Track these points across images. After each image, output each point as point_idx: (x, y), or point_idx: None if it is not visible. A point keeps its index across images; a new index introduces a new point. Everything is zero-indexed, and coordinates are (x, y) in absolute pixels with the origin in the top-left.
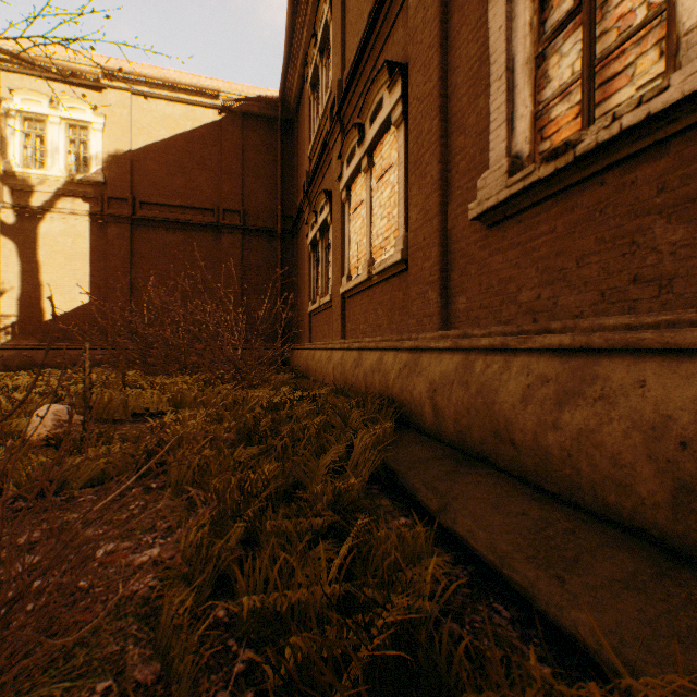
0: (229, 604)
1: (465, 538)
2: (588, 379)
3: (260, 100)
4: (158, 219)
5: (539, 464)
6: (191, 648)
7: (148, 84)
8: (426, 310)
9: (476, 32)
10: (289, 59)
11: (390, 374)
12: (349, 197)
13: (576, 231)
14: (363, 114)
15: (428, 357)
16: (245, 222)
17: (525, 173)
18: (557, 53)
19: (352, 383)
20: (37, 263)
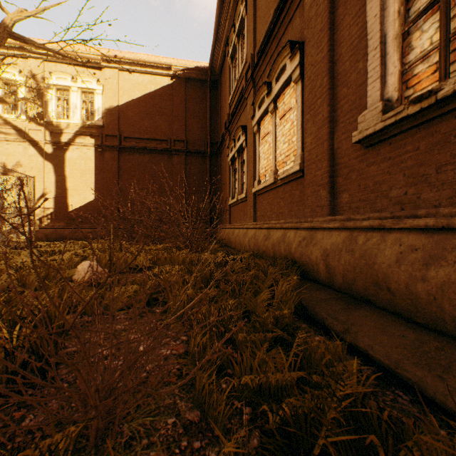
0: (238, 379)
1: (365, 350)
2: (449, 248)
3: (197, 69)
4: (134, 147)
5: (410, 304)
6: (221, 402)
7: (129, 63)
8: (318, 203)
9: (356, 19)
10: (216, 42)
11: (292, 244)
12: (259, 130)
13: (435, 149)
14: (270, 76)
15: (321, 233)
16: (187, 147)
17: (396, 111)
18: (418, 30)
19: (263, 250)
20: (64, 176)
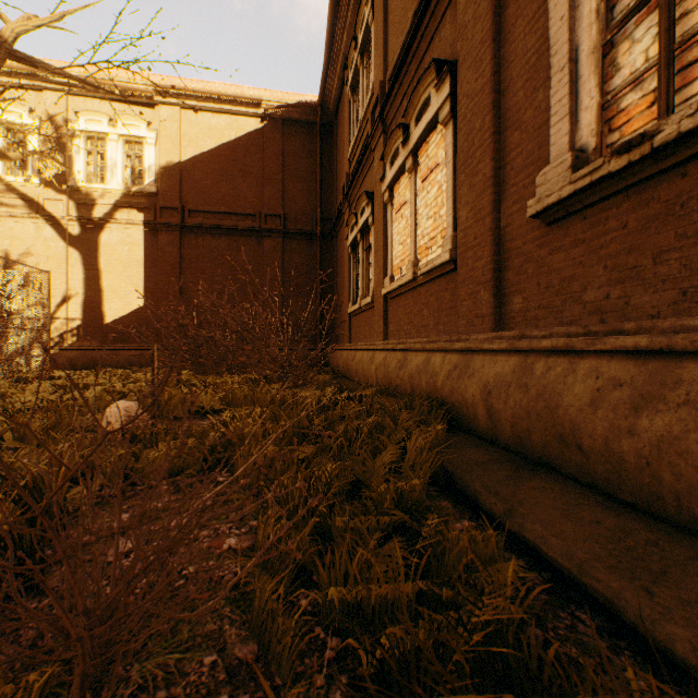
0: (319, 594)
1: (536, 544)
2: (670, 383)
3: (300, 106)
4: (205, 226)
5: (611, 471)
6: (288, 631)
7: (196, 98)
8: (477, 311)
9: (534, 23)
10: (328, 63)
11: (438, 375)
12: (391, 198)
13: (652, 226)
14: (407, 115)
15: (481, 359)
16: (285, 226)
17: (592, 168)
18: (627, 40)
19: (396, 384)
20: (98, 270)
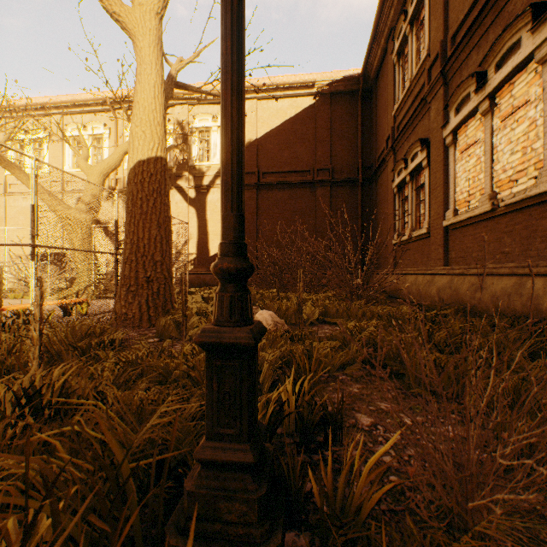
0: None
1: None
2: None
3: (345, 80)
4: (273, 183)
5: None
6: None
7: (267, 90)
8: None
9: None
10: (373, 39)
11: (541, 298)
12: (454, 141)
13: None
14: (485, 63)
15: None
16: (332, 177)
17: None
18: None
19: (470, 305)
20: (206, 220)
